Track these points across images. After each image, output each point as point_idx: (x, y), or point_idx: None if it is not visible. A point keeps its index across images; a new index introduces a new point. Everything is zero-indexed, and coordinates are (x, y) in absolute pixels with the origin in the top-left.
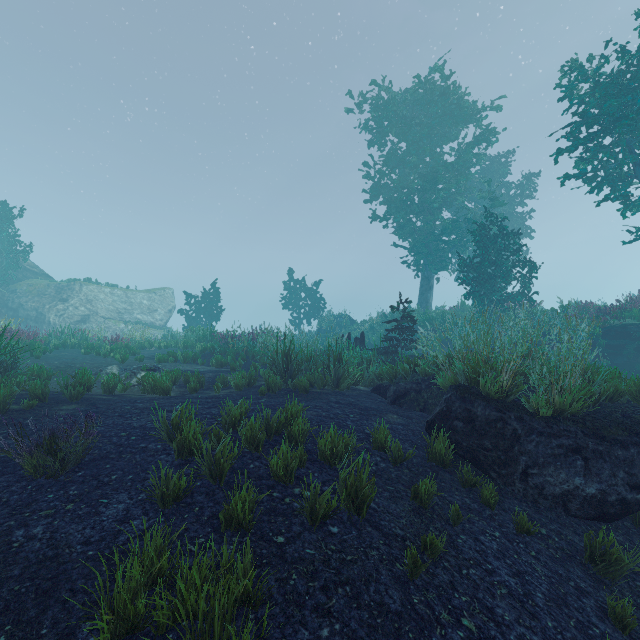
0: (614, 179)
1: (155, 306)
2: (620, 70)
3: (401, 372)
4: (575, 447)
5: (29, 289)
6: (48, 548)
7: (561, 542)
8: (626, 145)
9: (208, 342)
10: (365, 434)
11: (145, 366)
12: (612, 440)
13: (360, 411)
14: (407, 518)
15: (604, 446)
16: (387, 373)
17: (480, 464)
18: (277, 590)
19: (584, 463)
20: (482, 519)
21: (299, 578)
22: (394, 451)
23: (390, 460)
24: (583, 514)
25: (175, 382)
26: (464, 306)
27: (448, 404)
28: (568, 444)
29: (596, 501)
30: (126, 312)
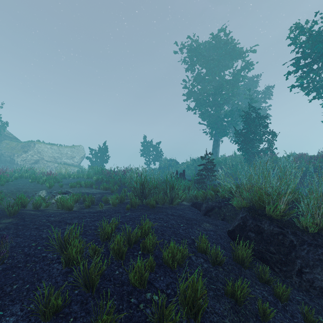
0: (318, 87)
1: (74, 155)
2: None
3: (209, 196)
4: None
5: (7, 146)
6: None
7: None
8: None
9: (100, 175)
10: (191, 240)
11: (61, 191)
12: None
13: (186, 221)
14: (229, 317)
15: None
16: (201, 196)
17: (267, 261)
18: None
19: None
20: (278, 311)
21: None
22: (212, 255)
23: (210, 262)
24: None
25: (77, 201)
26: (236, 155)
27: (244, 221)
28: None
29: None
30: (59, 158)
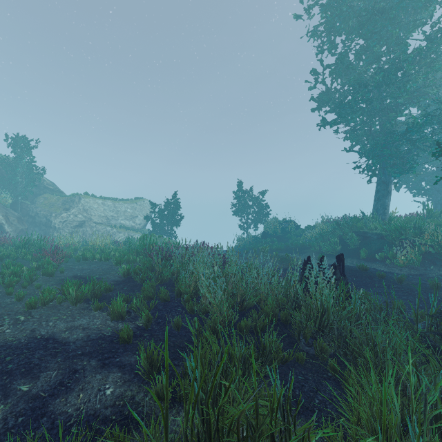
0: None
1: (136, 213)
2: None
3: None
4: None
5: (44, 201)
6: None
7: None
8: None
9: (146, 256)
10: None
11: None
12: None
13: None
14: None
15: None
16: None
17: None
18: None
19: None
20: None
21: None
22: None
23: None
24: None
25: None
26: (433, 212)
27: None
28: None
29: None
30: (113, 218)
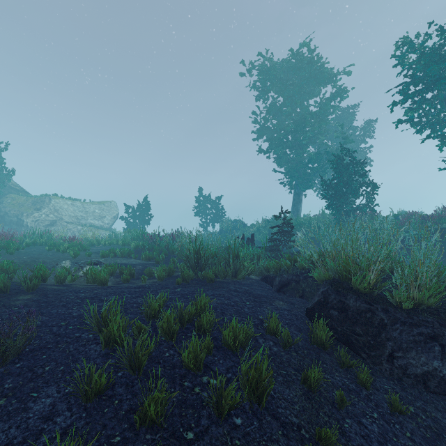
0: (434, 123)
1: (104, 214)
2: (440, 43)
3: (284, 267)
4: (433, 335)
5: (13, 202)
6: None
7: (428, 420)
8: (444, 98)
9: (140, 241)
10: (259, 320)
11: (90, 261)
12: None
13: (254, 298)
14: (300, 403)
15: None
16: (273, 267)
17: (352, 346)
18: None
19: (441, 349)
20: (361, 400)
21: None
22: (284, 337)
23: (281, 345)
24: (440, 391)
25: (112, 274)
26: (324, 214)
27: (325, 296)
28: (427, 332)
29: None
30: (83, 218)
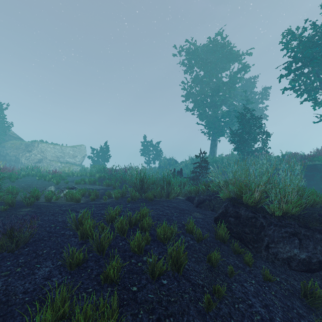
0: (309, 90)
1: (76, 154)
2: (313, 34)
3: (201, 190)
4: (294, 233)
5: (11, 145)
6: (3, 296)
7: (287, 285)
8: (316, 73)
9: (102, 173)
10: (182, 224)
11: (68, 186)
12: (314, 229)
13: (179, 211)
14: (204, 273)
15: (310, 232)
16: (194, 190)
17: (243, 241)
18: (131, 321)
19: (299, 241)
20: (245, 273)
21: (144, 313)
22: (197, 234)
23: (195, 239)
24: (298, 269)
25: (83, 195)
26: (233, 154)
27: (226, 208)
28: (290, 231)
29: (305, 262)
30: (61, 157)
